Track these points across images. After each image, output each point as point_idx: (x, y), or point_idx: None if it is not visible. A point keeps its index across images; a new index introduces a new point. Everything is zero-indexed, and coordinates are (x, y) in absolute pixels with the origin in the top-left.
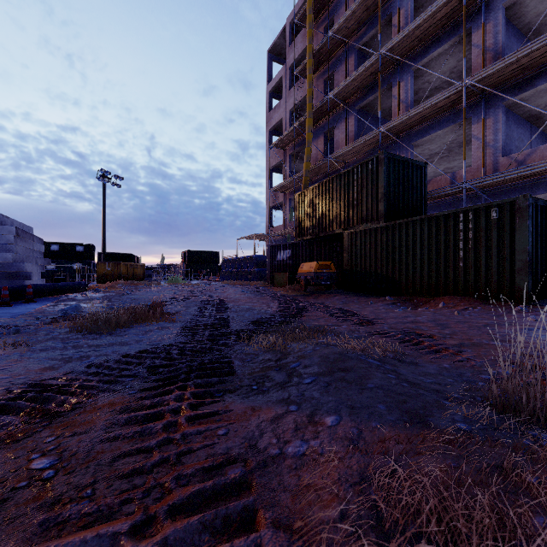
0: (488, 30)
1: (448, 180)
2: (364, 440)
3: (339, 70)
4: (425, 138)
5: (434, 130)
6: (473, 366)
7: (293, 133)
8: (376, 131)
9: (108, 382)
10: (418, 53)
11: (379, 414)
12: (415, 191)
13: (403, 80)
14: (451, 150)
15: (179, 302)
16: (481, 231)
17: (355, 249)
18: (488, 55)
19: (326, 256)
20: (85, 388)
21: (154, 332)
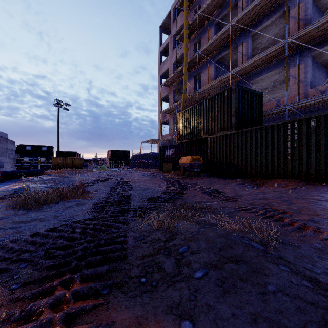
0: (301, 7)
1: (274, 104)
2: None
3: (204, 36)
4: (259, 77)
5: (265, 72)
6: None
7: (175, 77)
8: (228, 73)
9: None
10: (255, 24)
11: None
12: (255, 110)
13: (245, 41)
14: (275, 86)
15: (100, 182)
16: (303, 135)
17: (215, 148)
18: (301, 23)
19: (197, 153)
20: None
21: (72, 207)
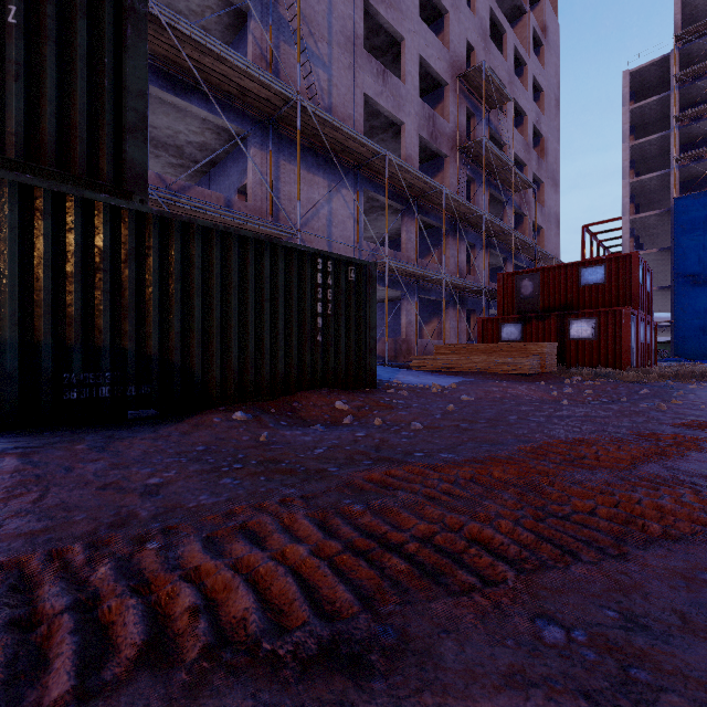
0: None
1: None
2: None
3: None
4: None
5: None
6: None
7: None
8: None
9: None
10: None
11: None
12: None
13: None
14: None
15: None
16: (342, 293)
17: None
18: None
19: None
20: None
21: None
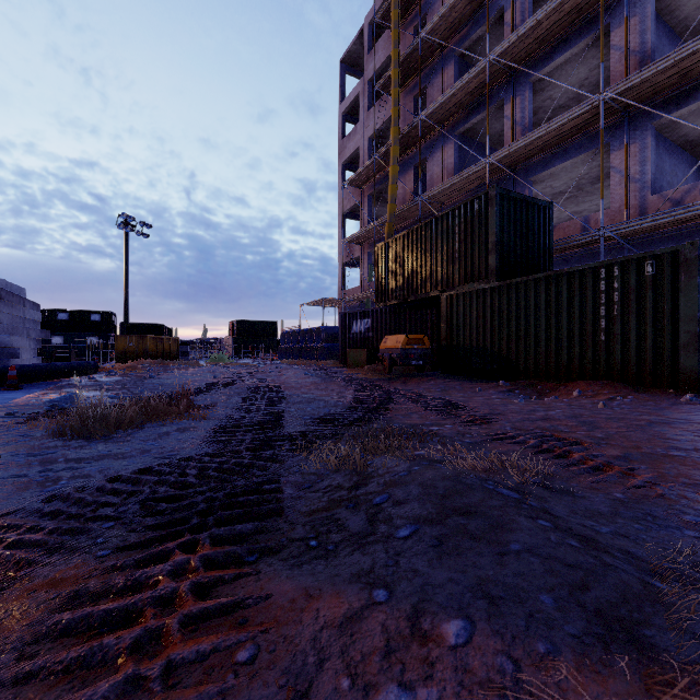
0: (632, 27)
1: (578, 227)
2: (530, 693)
3: (434, 84)
4: (547, 171)
5: (560, 160)
6: (661, 496)
7: (373, 167)
8: (483, 162)
9: (68, 532)
10: (538, 59)
11: (545, 620)
12: (537, 241)
13: (519, 96)
14: (581, 189)
15: (219, 389)
16: (631, 292)
17: (456, 318)
18: (632, 59)
19: (418, 327)
20: (24, 546)
21: (172, 435)
